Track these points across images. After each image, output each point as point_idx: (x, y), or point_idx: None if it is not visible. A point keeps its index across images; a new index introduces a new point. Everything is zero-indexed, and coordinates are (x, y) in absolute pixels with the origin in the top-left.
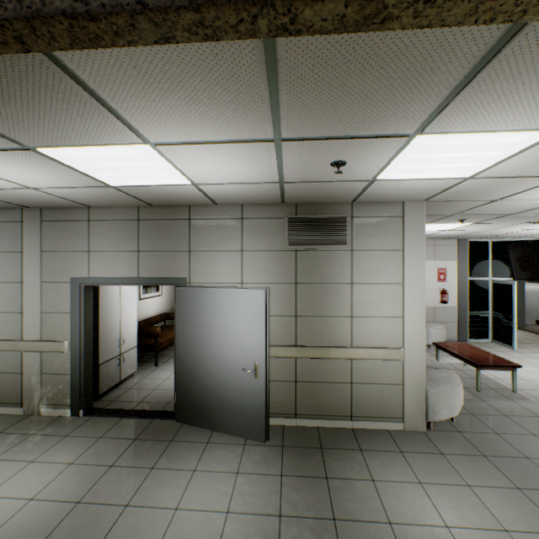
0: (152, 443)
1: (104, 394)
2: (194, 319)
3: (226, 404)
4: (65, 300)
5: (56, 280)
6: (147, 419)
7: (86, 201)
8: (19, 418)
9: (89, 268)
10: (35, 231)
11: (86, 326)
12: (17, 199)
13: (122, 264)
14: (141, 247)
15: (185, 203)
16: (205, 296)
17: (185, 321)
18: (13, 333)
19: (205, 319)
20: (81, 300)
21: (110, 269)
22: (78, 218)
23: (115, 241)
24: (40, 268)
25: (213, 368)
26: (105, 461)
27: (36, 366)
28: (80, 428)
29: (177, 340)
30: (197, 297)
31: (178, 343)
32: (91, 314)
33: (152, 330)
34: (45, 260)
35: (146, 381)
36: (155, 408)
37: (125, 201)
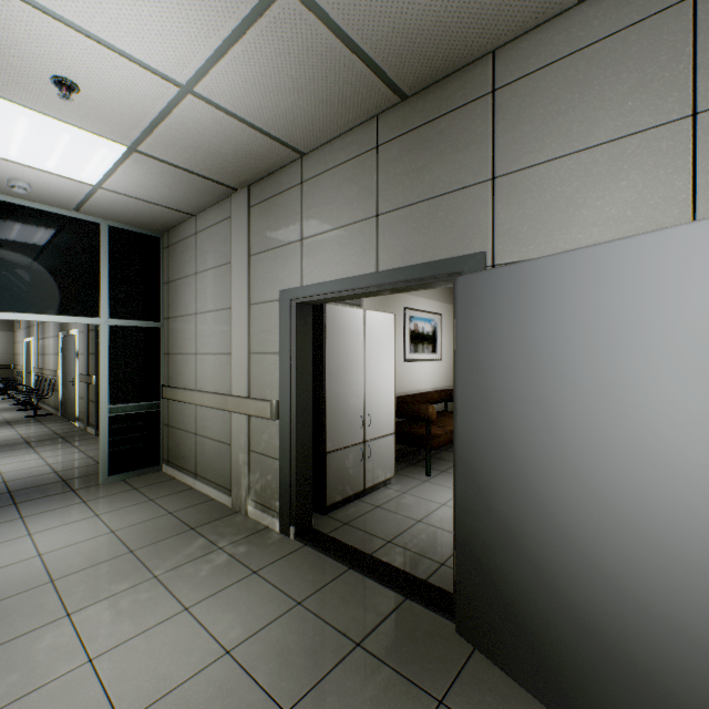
0: (389, 681)
1: (336, 506)
2: (506, 359)
3: (641, 675)
4: (273, 331)
5: (263, 298)
6: (393, 593)
7: (285, 127)
8: (224, 512)
9: (302, 270)
10: (242, 225)
11: (299, 377)
12: (204, 158)
13: (349, 252)
14: (381, 205)
15: (481, 36)
16: (544, 284)
17: (481, 365)
18: (223, 385)
19: (544, 357)
20: (291, 329)
21: (331, 266)
22: (288, 185)
23: (338, 207)
24: (247, 282)
25: (577, 522)
26: (281, 684)
27: (243, 437)
28: (279, 563)
29: (458, 418)
30: (517, 292)
31: (460, 425)
32: (308, 358)
33: (420, 410)
34: (253, 269)
35: (406, 501)
36: (413, 566)
37: (346, 94)
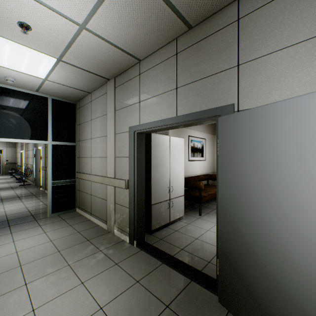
0: None
1: (156, 230)
2: (247, 160)
3: None
4: (126, 146)
5: (121, 131)
6: (184, 277)
7: (131, 46)
8: (103, 232)
9: (139, 116)
10: (112, 96)
11: (138, 168)
12: (93, 63)
13: (162, 107)
14: (178, 83)
15: None
16: (269, 119)
17: (232, 163)
18: (103, 172)
19: (269, 159)
20: (134, 145)
21: (153, 114)
22: (133, 76)
23: (157, 85)
24: (114, 123)
25: (290, 250)
26: None
27: (112, 197)
28: (128, 259)
29: (219, 190)
30: (253, 124)
31: (220, 194)
32: (143, 159)
33: (196, 184)
34: (117, 117)
35: (190, 228)
36: (194, 263)
37: (161, 26)
